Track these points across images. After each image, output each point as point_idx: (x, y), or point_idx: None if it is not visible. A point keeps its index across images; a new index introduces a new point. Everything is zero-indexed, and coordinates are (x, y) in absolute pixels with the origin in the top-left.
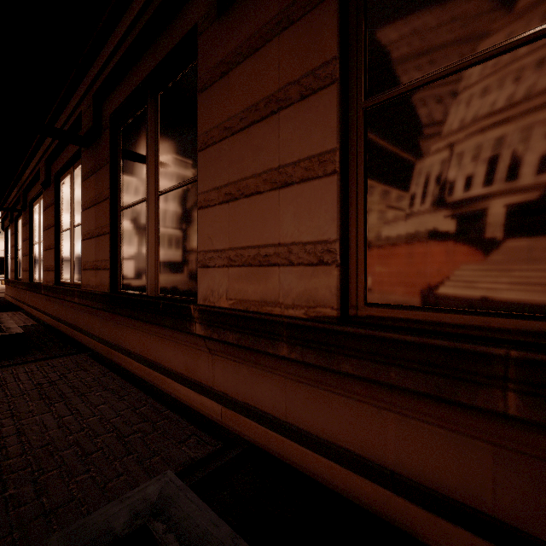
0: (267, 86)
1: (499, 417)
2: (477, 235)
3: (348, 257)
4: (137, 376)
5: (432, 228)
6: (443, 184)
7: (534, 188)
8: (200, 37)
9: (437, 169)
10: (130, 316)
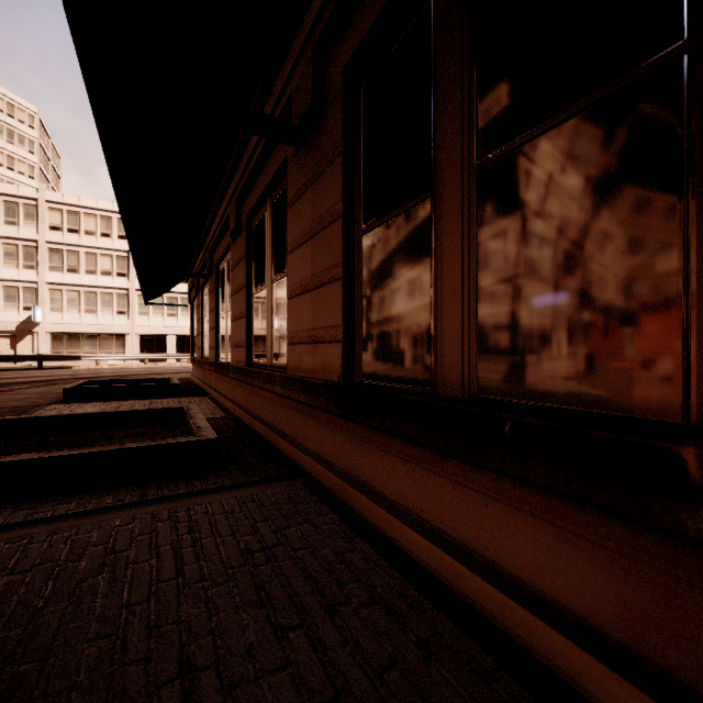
0: None
1: None
2: None
3: None
4: (417, 563)
5: None
6: None
7: None
8: None
9: None
10: (394, 432)
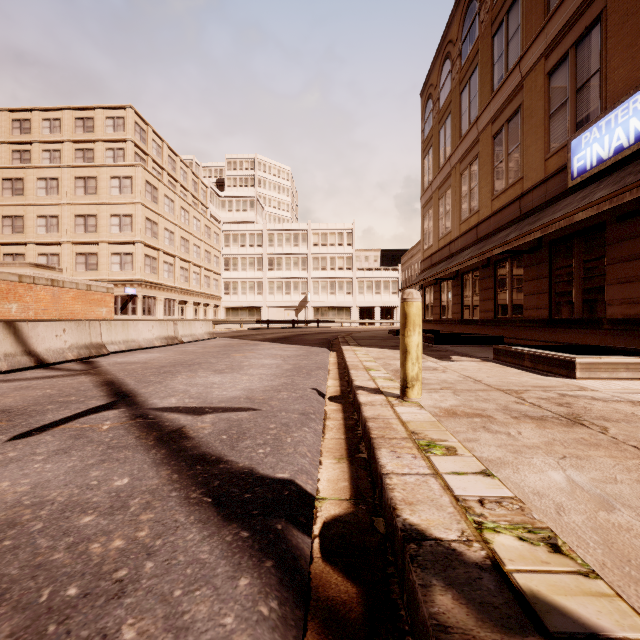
0: (637, 250)
1: None
2: None
3: None
4: None
5: None
6: None
7: None
8: (607, 226)
9: None
10: (564, 327)
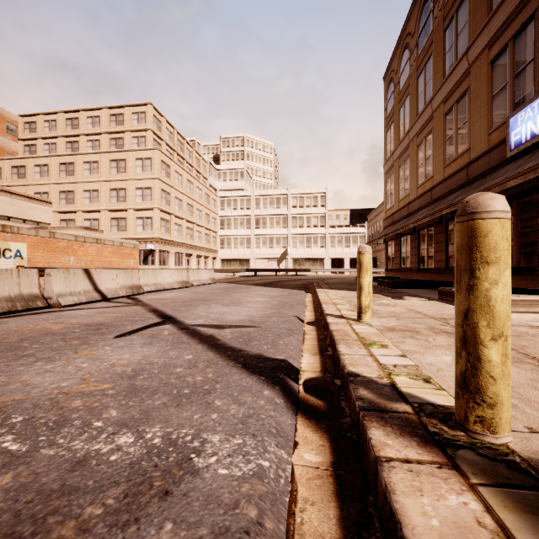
0: None
1: None
2: None
3: None
4: None
5: None
6: None
7: None
8: None
9: None
10: None
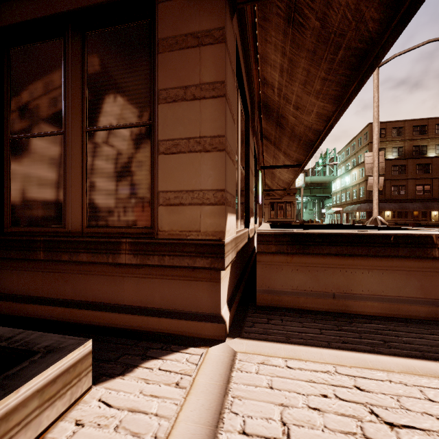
0: None
1: (39, 261)
2: (42, 198)
3: (4, 205)
4: None
5: (31, 195)
6: (34, 178)
7: (55, 184)
8: None
9: (32, 172)
10: None
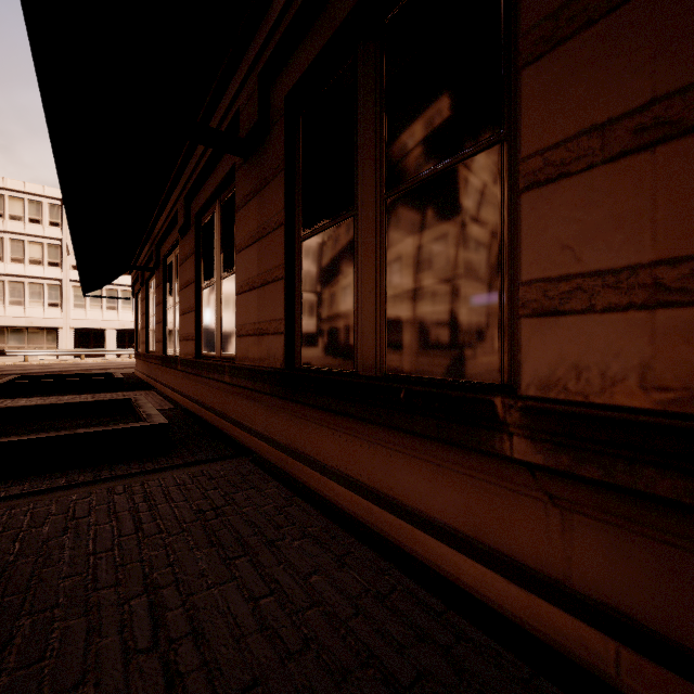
0: None
1: None
2: None
3: None
4: (342, 510)
5: None
6: None
7: None
8: None
9: None
10: (325, 407)
